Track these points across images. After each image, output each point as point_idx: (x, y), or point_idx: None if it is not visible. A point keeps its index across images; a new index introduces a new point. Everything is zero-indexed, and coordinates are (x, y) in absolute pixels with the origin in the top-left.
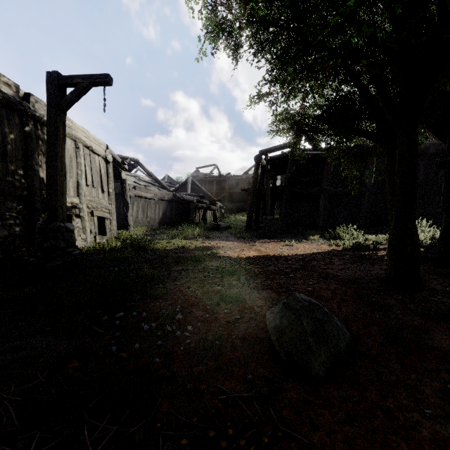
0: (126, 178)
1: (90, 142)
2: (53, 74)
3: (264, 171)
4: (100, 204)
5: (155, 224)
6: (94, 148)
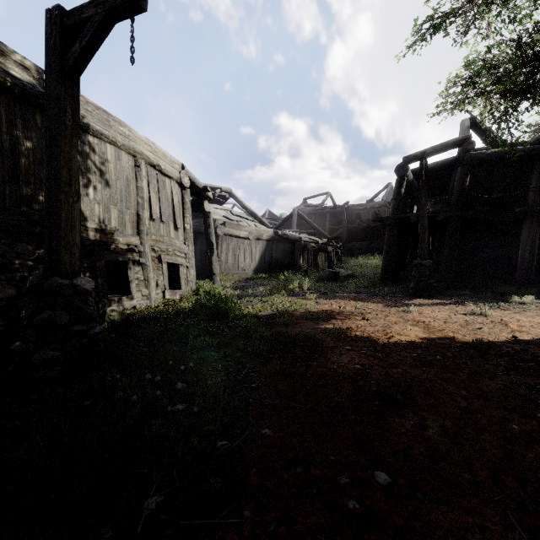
0: (214, 212)
1: (157, 159)
2: (53, 11)
3: (409, 190)
4: (171, 246)
5: (250, 271)
6: (163, 167)
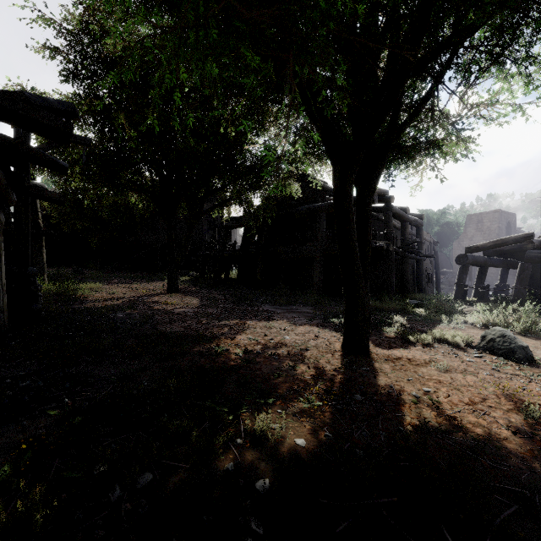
0: None
1: None
2: None
3: None
4: None
5: None
6: None
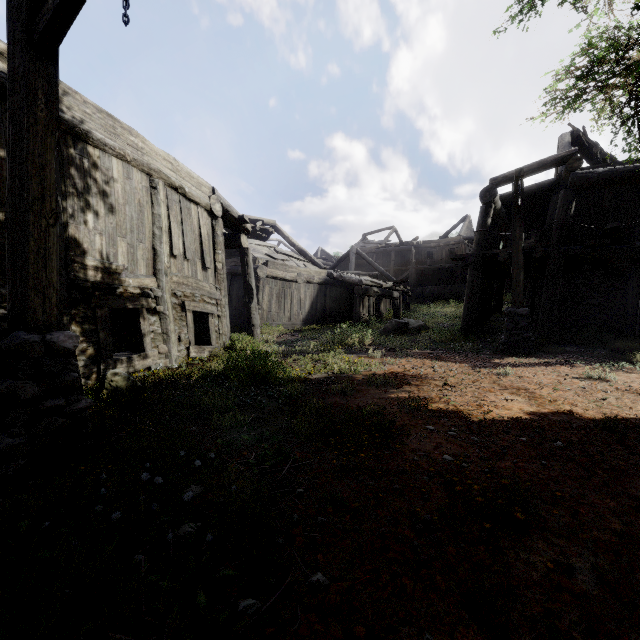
0: (255, 249)
1: (180, 179)
2: None
3: (496, 221)
4: (198, 290)
5: (299, 322)
6: (188, 190)
